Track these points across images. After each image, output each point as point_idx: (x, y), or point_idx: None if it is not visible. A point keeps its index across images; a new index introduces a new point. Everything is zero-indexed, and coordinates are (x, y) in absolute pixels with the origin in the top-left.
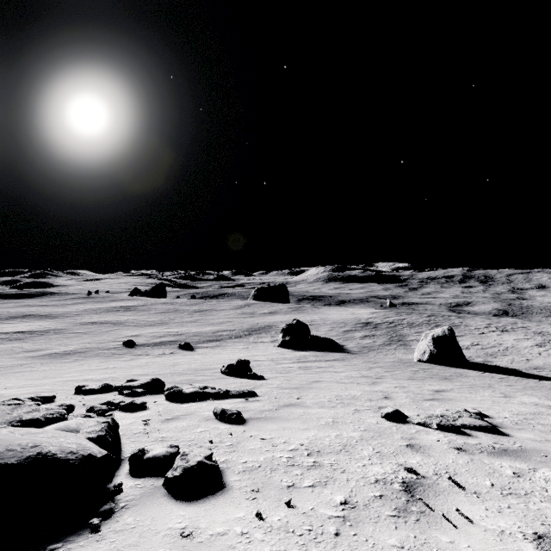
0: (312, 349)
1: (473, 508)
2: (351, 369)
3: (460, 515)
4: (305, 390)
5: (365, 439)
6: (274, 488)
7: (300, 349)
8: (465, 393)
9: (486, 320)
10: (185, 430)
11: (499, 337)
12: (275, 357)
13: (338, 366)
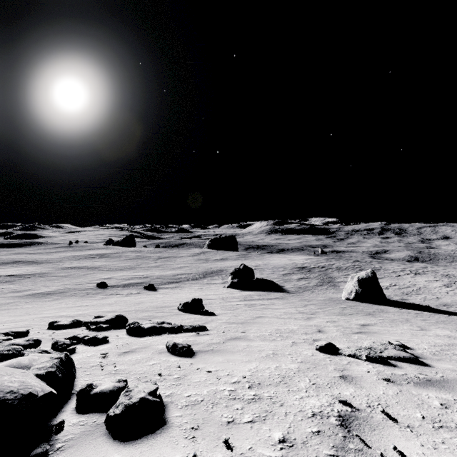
0: (257, 290)
1: (409, 444)
2: (289, 306)
3: (397, 453)
4: (249, 325)
5: (302, 371)
6: (214, 425)
7: (247, 289)
8: (387, 327)
9: (402, 265)
10: (138, 362)
11: (413, 279)
12: (225, 296)
13: (278, 303)
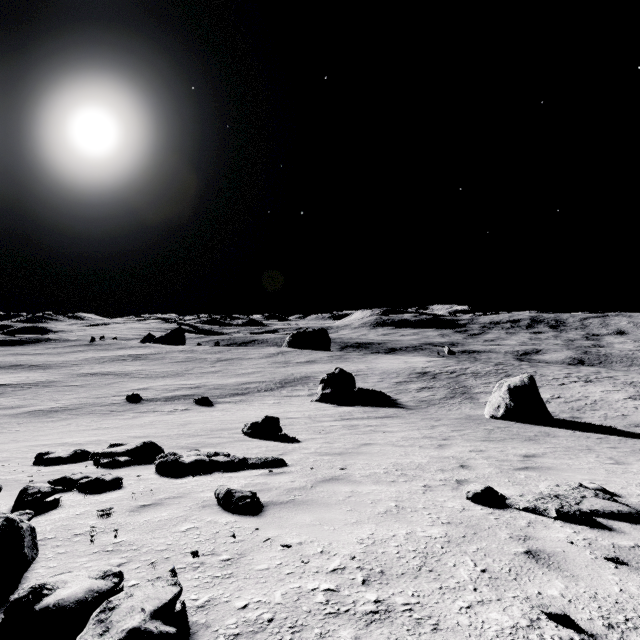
0: (359, 404)
1: None
2: (409, 428)
3: None
4: (351, 456)
5: (454, 541)
6: None
7: (344, 403)
8: (564, 459)
9: (564, 369)
10: (162, 527)
11: (584, 389)
12: (313, 414)
13: (392, 424)
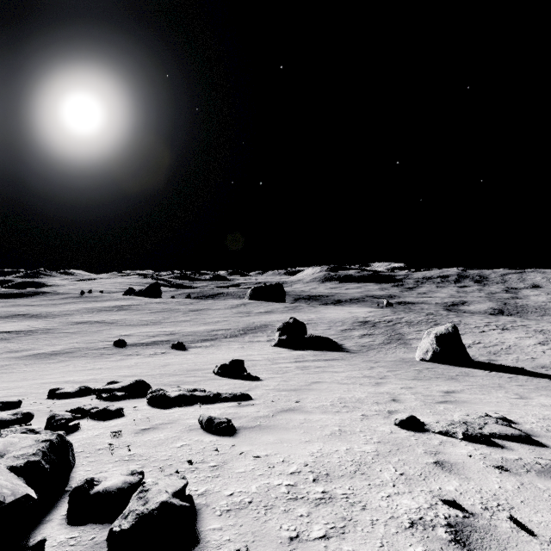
0: (310, 349)
1: None
2: (352, 369)
3: None
4: (304, 392)
5: (382, 455)
6: (270, 543)
7: (298, 348)
8: (478, 395)
9: (485, 319)
10: (161, 444)
11: (501, 336)
12: (272, 357)
13: (338, 365)
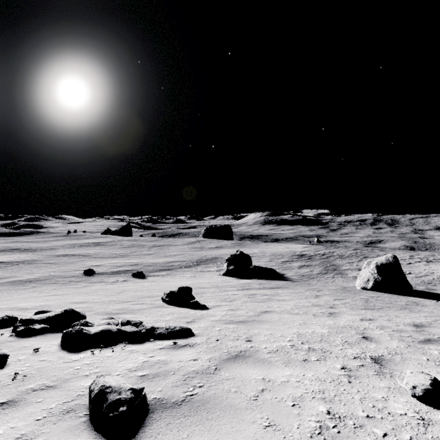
0: (255, 278)
1: None
2: (298, 297)
3: None
4: (255, 325)
5: None
6: None
7: (244, 277)
8: None
9: (407, 253)
10: None
11: (428, 267)
12: (220, 285)
13: (283, 293)
